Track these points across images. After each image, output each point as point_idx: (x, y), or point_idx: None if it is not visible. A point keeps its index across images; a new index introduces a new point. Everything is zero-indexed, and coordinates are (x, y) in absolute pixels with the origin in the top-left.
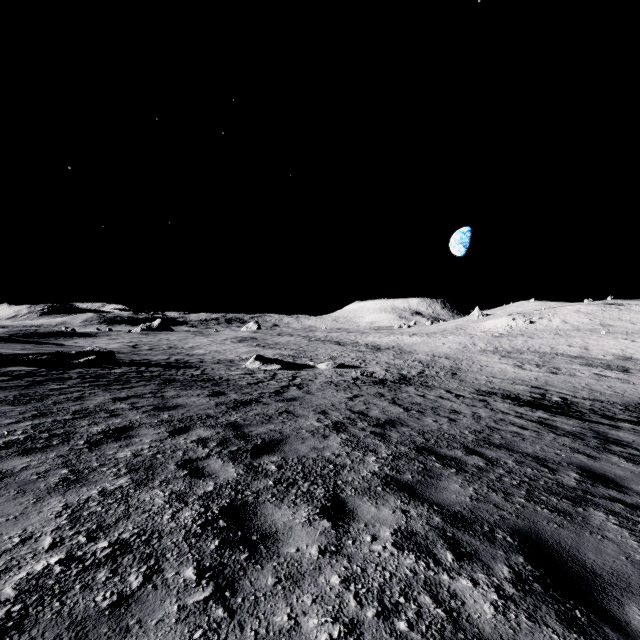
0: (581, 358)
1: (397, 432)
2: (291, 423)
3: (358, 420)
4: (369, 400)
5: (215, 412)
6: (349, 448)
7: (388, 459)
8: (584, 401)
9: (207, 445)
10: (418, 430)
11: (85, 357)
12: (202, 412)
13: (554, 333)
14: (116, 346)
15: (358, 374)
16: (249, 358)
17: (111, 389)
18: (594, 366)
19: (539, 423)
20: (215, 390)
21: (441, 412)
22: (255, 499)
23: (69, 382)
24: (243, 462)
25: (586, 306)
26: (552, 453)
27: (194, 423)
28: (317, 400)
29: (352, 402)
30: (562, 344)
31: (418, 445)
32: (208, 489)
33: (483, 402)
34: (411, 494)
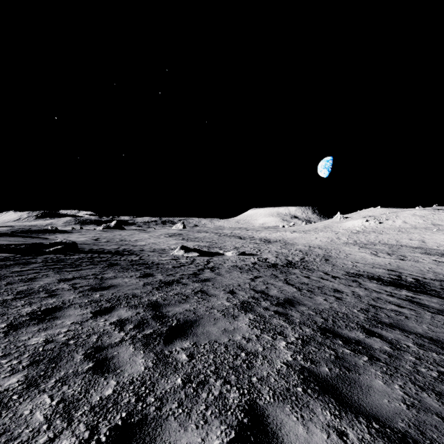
0: (420, 248)
1: (297, 311)
2: (204, 302)
3: (261, 299)
4: (267, 281)
5: (141, 292)
6: (258, 330)
7: (298, 344)
8: (433, 281)
9: (124, 328)
10: (314, 309)
11: (55, 246)
12: (130, 292)
13: (397, 230)
14: (83, 239)
15: (255, 260)
16: (176, 248)
17: (62, 271)
18: (432, 254)
19: (410, 301)
20: (146, 272)
21: (327, 291)
22: (157, 411)
23: (32, 265)
24: (154, 349)
25: (420, 211)
26: (441, 333)
27: (119, 303)
28: (226, 281)
29: (254, 282)
30: (404, 238)
31: (320, 326)
32: (106, 393)
33: (356, 282)
34: (338, 399)
